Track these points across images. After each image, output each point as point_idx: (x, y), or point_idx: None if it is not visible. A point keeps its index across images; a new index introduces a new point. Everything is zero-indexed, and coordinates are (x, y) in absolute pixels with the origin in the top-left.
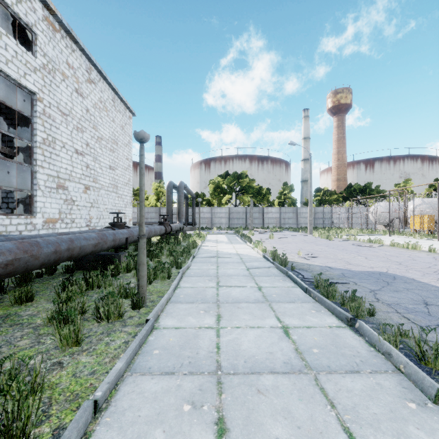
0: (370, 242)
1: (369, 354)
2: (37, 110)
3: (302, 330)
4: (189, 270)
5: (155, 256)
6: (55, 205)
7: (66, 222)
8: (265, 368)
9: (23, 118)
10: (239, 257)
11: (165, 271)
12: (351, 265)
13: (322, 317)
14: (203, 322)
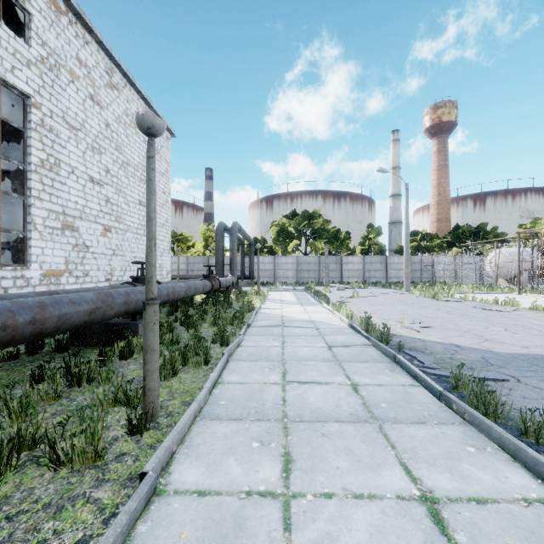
0: (498, 304)
1: None
2: (32, 120)
3: (469, 510)
4: (240, 349)
5: (192, 324)
6: (59, 252)
7: (77, 275)
8: None
9: (15, 132)
10: (313, 326)
11: (201, 353)
12: (490, 343)
13: (496, 469)
14: (256, 474)
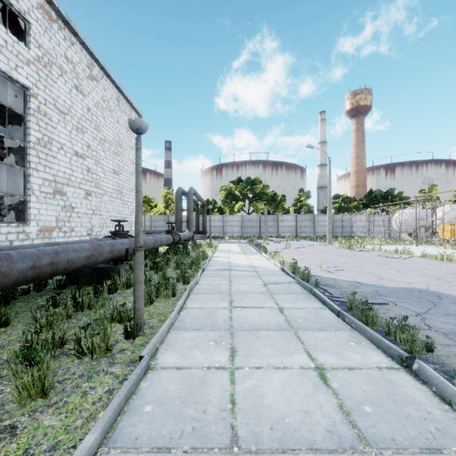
0: (397, 253)
1: (445, 416)
2: (30, 107)
3: (342, 373)
4: (198, 286)
5: (160, 268)
6: (51, 212)
7: (65, 231)
8: (301, 442)
9: (16, 116)
10: (254, 270)
11: (169, 288)
12: (384, 280)
13: (365, 353)
14: (213, 358)
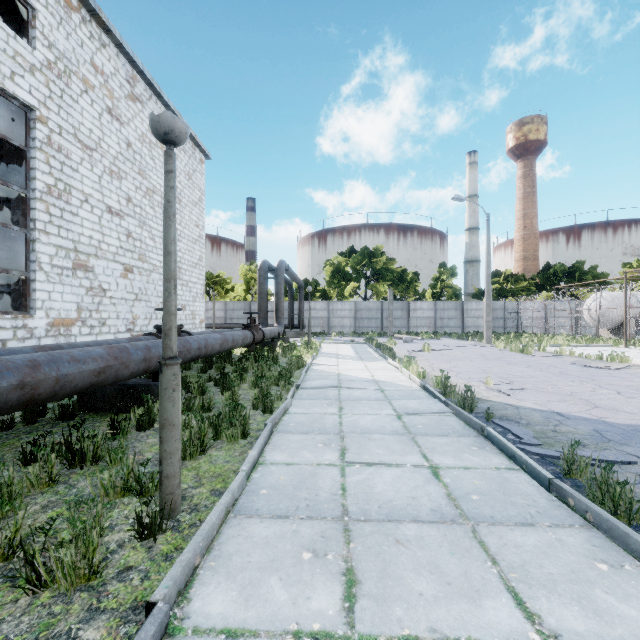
0: (602, 359)
1: None
2: (36, 137)
3: None
4: (287, 417)
5: (229, 385)
6: (70, 296)
7: (91, 325)
8: None
9: (17, 152)
10: (377, 388)
11: (237, 423)
12: (602, 410)
13: None
14: (308, 604)
